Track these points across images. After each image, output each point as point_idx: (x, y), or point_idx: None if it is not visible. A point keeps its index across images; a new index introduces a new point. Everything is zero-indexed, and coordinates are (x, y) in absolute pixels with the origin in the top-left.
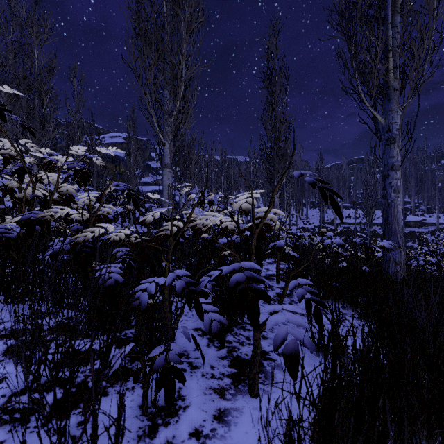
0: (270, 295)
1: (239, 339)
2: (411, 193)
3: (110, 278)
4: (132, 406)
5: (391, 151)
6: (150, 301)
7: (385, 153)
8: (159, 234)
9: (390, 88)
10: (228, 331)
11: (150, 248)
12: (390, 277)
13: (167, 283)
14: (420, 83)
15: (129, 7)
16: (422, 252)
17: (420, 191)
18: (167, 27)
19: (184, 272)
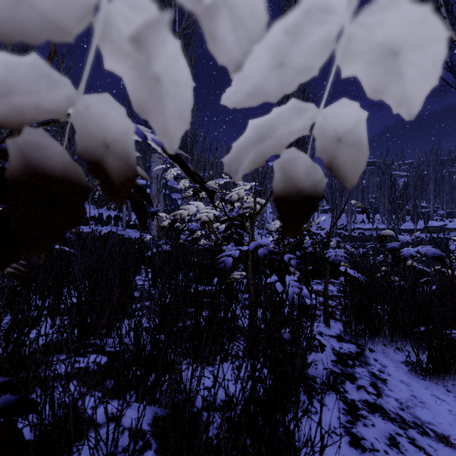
0: None
1: None
2: (429, 196)
3: None
4: None
5: None
6: None
7: None
8: None
9: None
10: None
11: None
12: None
13: None
14: None
15: None
16: None
17: (437, 194)
18: None
19: None
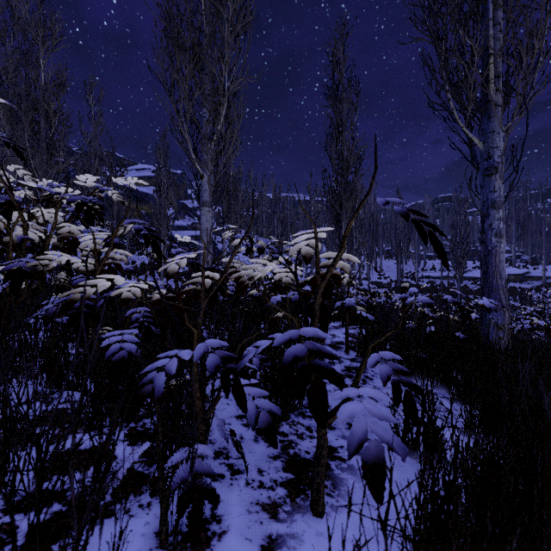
0: (342, 377)
1: (297, 430)
2: (510, 239)
3: (122, 349)
4: (145, 534)
5: (492, 184)
6: (174, 382)
7: (484, 187)
8: (187, 289)
9: (491, 103)
10: (283, 419)
11: (176, 309)
12: (491, 346)
13: (194, 359)
14: (528, 97)
15: (158, 4)
16: (526, 313)
17: (522, 237)
18: (206, 28)
19: (219, 342)
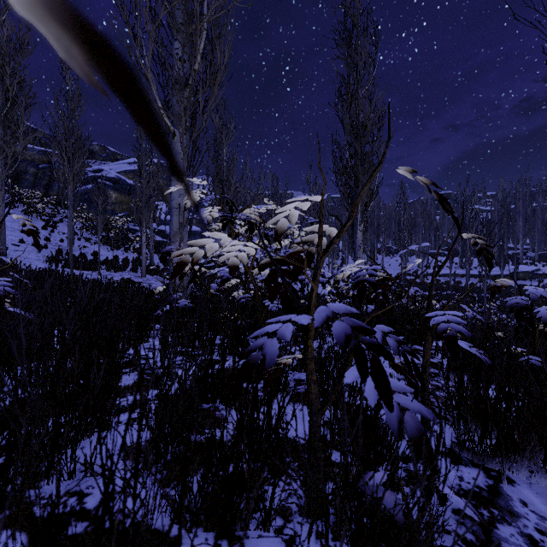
0: None
1: None
2: (518, 235)
3: None
4: None
5: None
6: None
7: None
8: None
9: None
10: None
11: None
12: None
13: None
14: None
15: None
16: None
17: (527, 233)
18: None
19: None
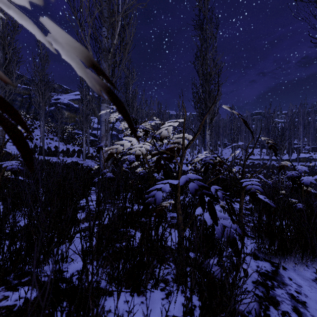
0: None
1: None
2: (299, 136)
3: None
4: None
5: None
6: None
7: None
8: None
9: None
10: None
11: None
12: None
13: None
14: None
15: None
16: None
17: (305, 135)
18: None
19: None
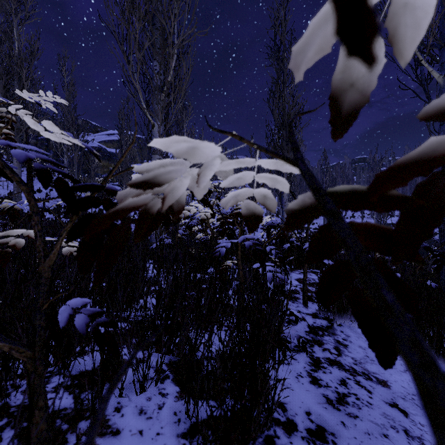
0: None
1: None
2: None
3: None
4: None
5: None
6: None
7: (444, 123)
8: None
9: None
10: None
11: None
12: None
13: None
14: None
15: None
16: None
17: None
18: None
19: None
